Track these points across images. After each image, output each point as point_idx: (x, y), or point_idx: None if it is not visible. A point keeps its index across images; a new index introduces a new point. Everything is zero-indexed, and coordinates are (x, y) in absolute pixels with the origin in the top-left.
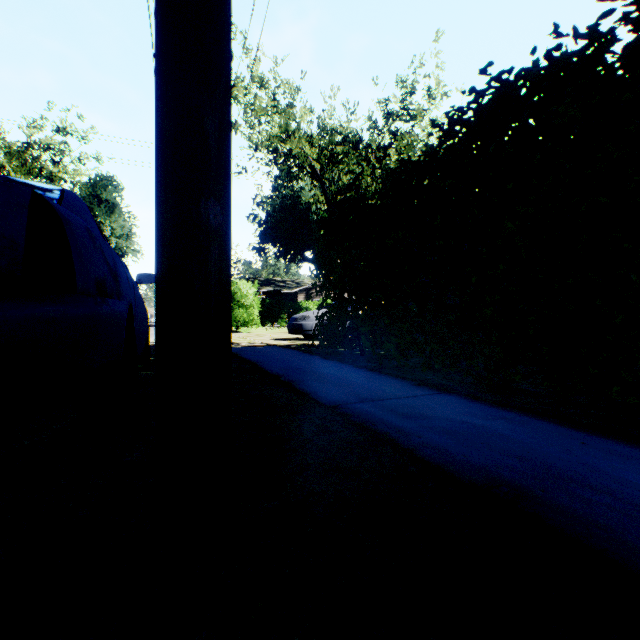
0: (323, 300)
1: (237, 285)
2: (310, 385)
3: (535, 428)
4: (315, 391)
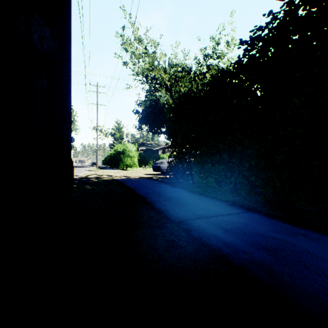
0: (171, 153)
1: (126, 145)
2: (163, 204)
3: None
4: (166, 209)
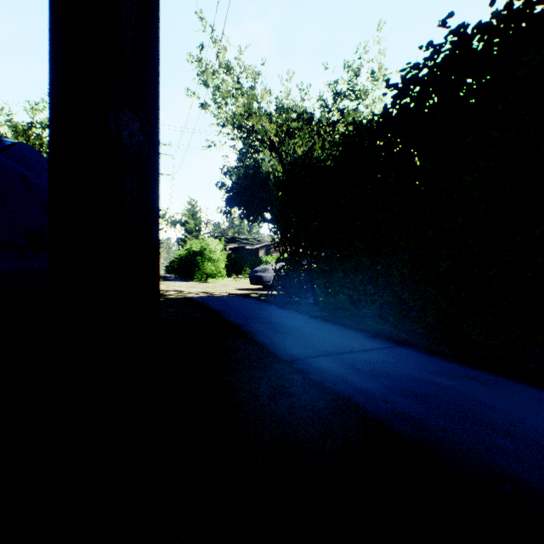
0: (280, 255)
1: (206, 242)
2: (268, 336)
3: (509, 391)
4: (273, 343)
